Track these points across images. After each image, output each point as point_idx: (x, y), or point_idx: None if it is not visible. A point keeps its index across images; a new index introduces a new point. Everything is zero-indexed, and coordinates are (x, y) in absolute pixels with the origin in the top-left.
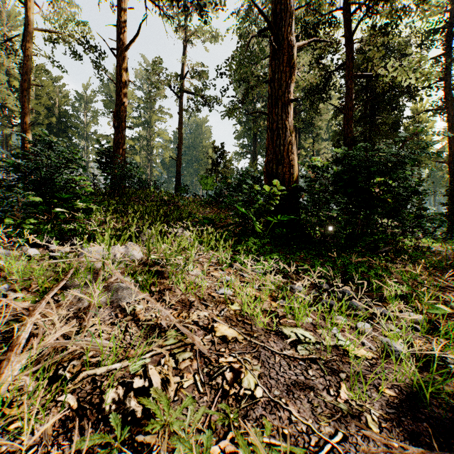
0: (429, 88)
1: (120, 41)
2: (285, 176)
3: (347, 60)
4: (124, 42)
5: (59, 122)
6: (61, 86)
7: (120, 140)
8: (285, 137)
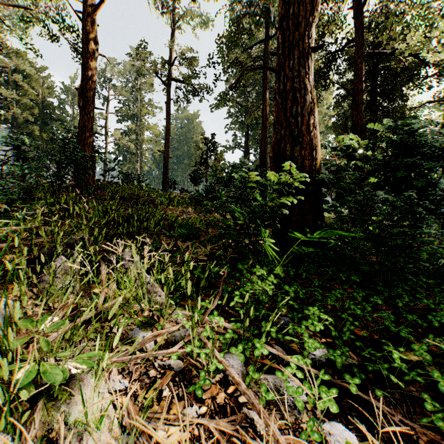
0: (438, 75)
1: (87, 2)
2: (304, 163)
3: (356, 35)
4: (92, 4)
5: (43, 114)
6: (45, 76)
7: (87, 124)
8: (304, 102)
